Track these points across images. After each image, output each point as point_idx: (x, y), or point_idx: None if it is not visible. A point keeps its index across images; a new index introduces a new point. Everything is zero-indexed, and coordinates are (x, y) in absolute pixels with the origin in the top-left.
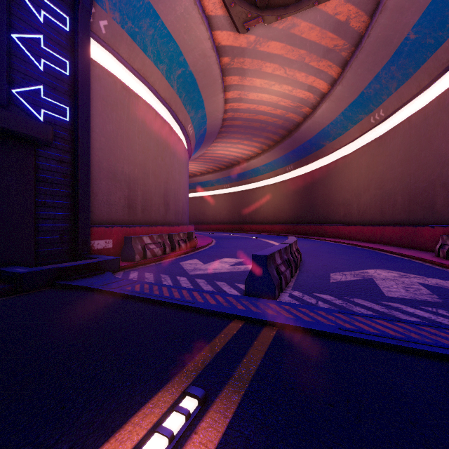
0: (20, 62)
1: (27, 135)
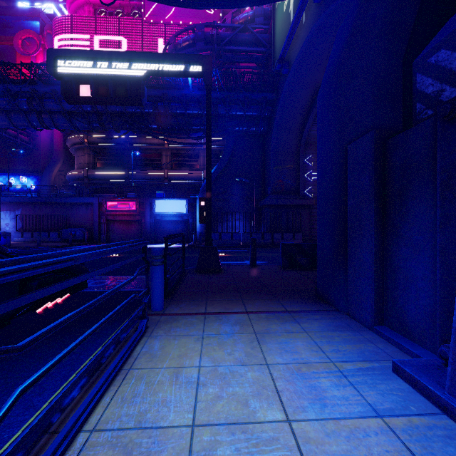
0: (306, 182)
1: (308, 204)
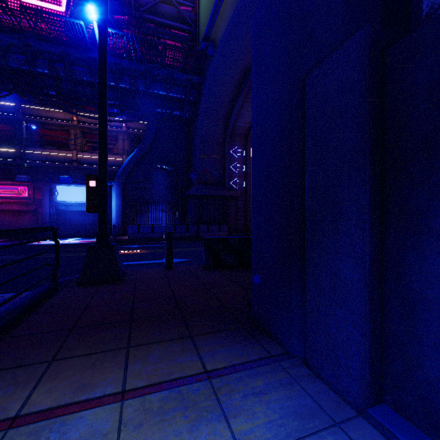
0: (232, 173)
1: (233, 196)
